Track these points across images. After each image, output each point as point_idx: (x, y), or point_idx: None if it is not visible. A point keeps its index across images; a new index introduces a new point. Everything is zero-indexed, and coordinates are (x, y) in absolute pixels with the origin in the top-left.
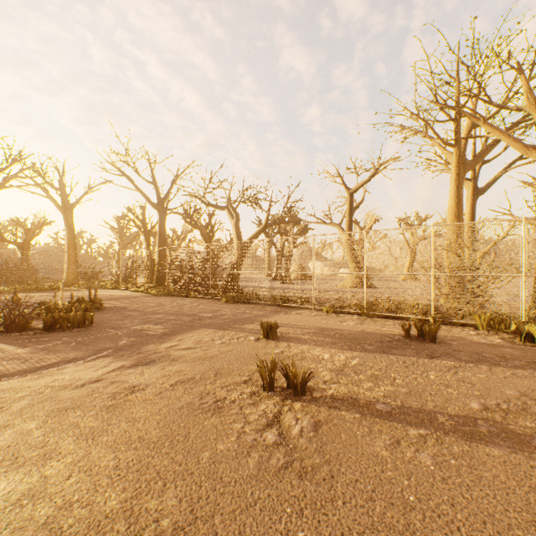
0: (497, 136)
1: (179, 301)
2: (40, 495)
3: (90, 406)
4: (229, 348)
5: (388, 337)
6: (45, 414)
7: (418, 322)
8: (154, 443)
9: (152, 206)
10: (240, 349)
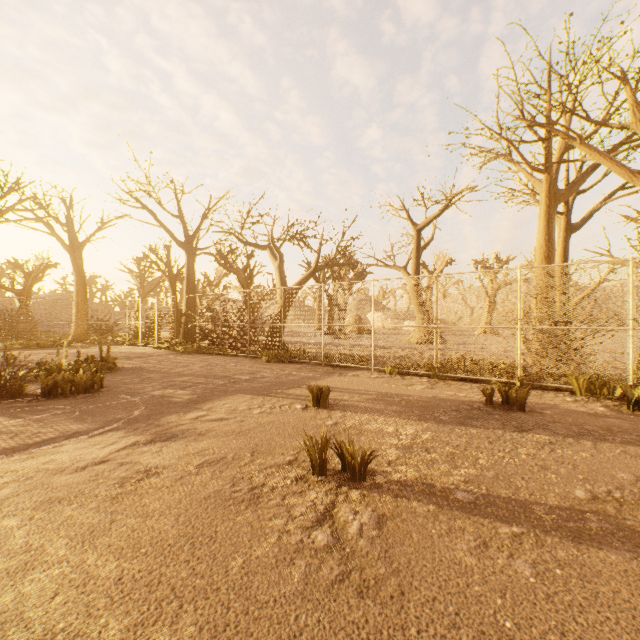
0: (596, 159)
1: (211, 361)
2: (14, 622)
3: (90, 496)
4: (270, 419)
5: (465, 404)
6: (32, 506)
7: (502, 386)
8: (170, 546)
9: (179, 245)
10: (284, 420)
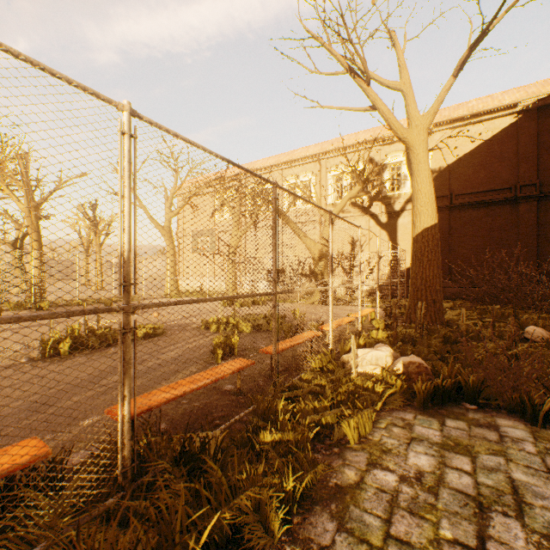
0: None
1: None
2: None
3: None
4: None
5: None
6: None
7: None
8: None
9: None
10: None
